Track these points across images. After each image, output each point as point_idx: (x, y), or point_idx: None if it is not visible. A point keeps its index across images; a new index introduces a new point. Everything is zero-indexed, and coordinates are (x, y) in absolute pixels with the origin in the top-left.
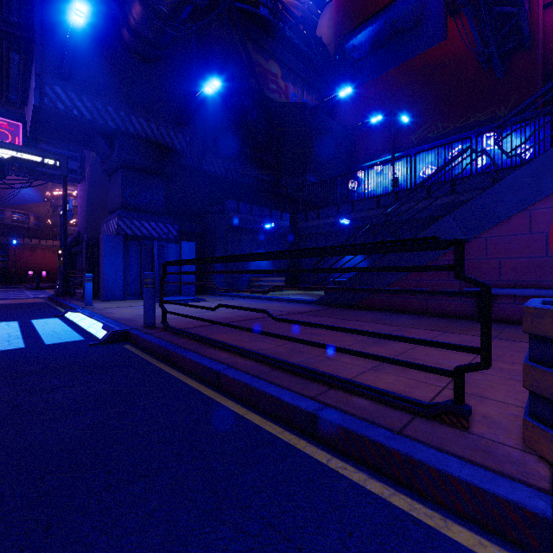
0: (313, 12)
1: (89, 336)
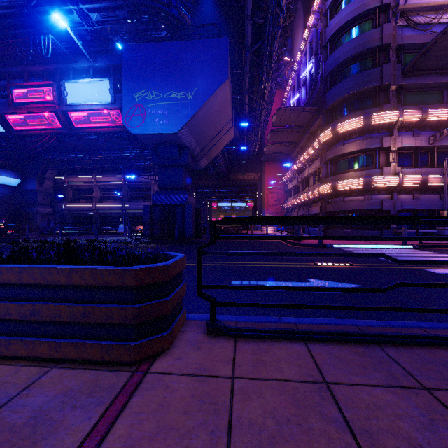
0: None
1: None
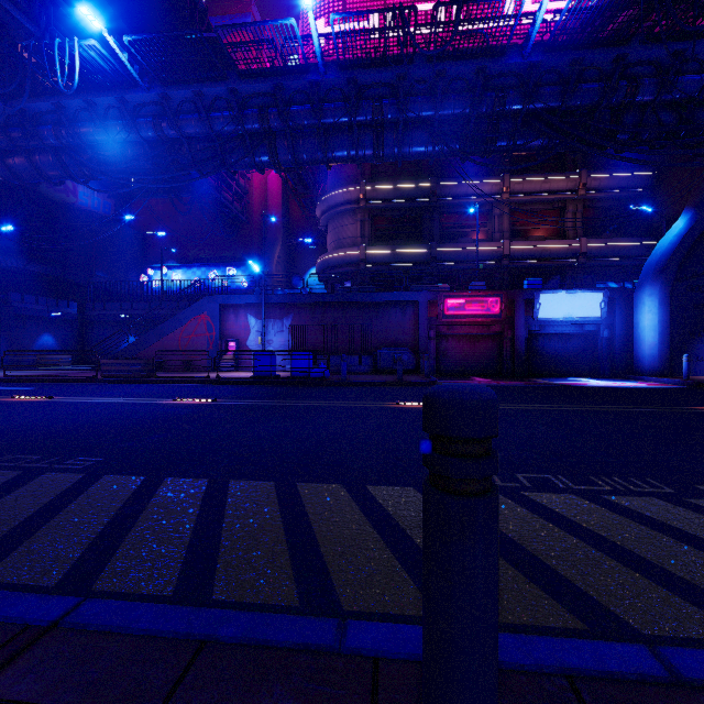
0: None
1: None
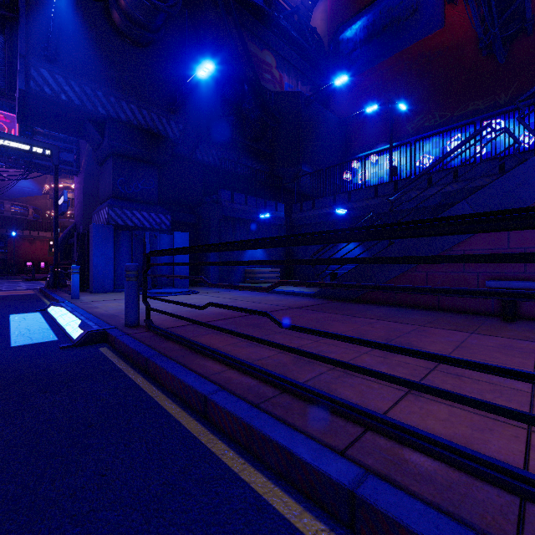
0: (306, 6)
1: (64, 335)
